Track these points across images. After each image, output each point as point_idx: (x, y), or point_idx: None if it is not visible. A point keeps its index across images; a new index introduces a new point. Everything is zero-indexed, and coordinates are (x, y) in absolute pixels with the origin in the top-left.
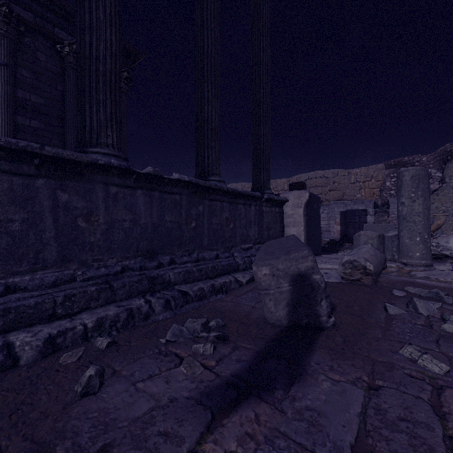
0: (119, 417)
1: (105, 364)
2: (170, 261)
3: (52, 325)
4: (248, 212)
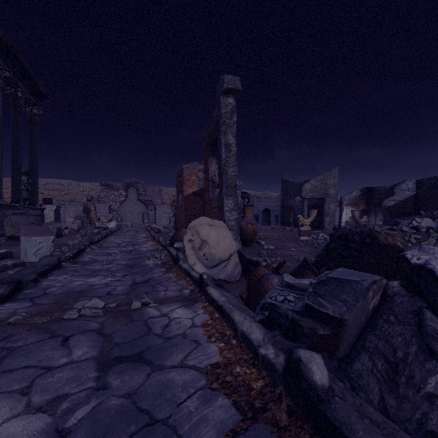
0: None
1: None
2: None
3: None
4: None
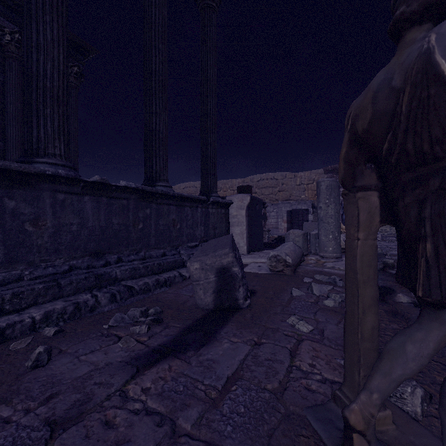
0: (64, 378)
1: (53, 347)
2: (117, 260)
3: (1, 320)
4: (194, 214)
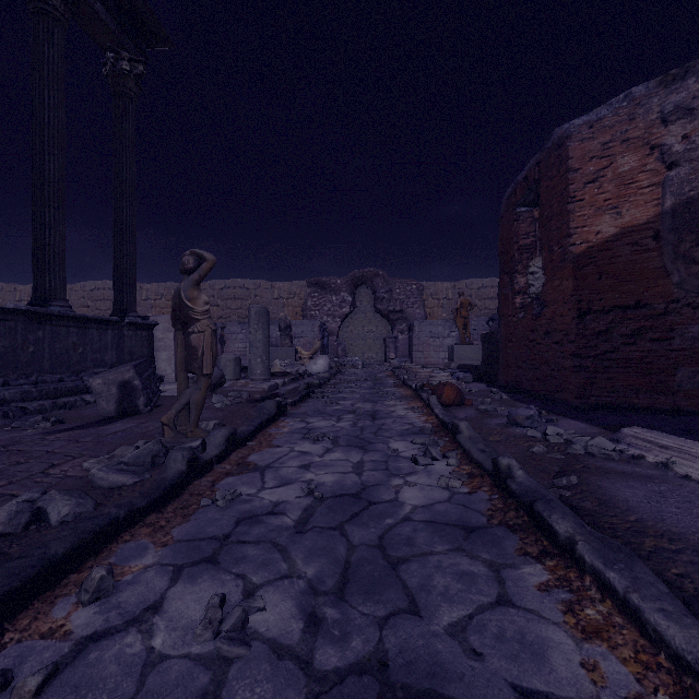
0: None
1: None
2: (4, 383)
3: None
4: (103, 337)
